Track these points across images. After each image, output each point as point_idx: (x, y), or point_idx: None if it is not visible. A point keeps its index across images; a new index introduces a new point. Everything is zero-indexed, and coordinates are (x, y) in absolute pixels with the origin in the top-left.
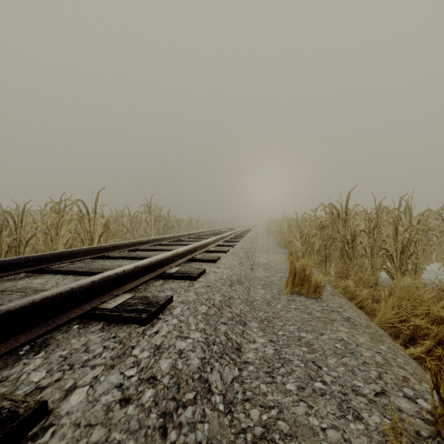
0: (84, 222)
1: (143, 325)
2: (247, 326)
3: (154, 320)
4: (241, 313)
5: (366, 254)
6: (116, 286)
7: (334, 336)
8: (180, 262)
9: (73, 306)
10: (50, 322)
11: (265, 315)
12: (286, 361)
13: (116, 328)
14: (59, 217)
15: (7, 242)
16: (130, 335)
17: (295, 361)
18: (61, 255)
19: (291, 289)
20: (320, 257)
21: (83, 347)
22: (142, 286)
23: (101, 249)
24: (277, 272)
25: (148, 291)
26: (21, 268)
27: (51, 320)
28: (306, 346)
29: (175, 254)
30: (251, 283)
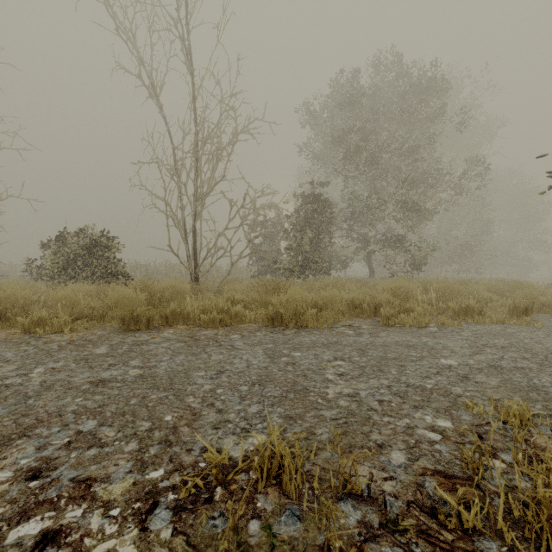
0: None
1: None
2: None
3: None
4: None
5: None
6: None
7: None
8: None
9: None
10: None
11: None
12: None
13: None
14: None
15: None
16: None
17: None
18: None
19: None
20: None
21: None
22: None
23: None
24: None
25: None
26: None
27: None
28: None
29: None
30: None
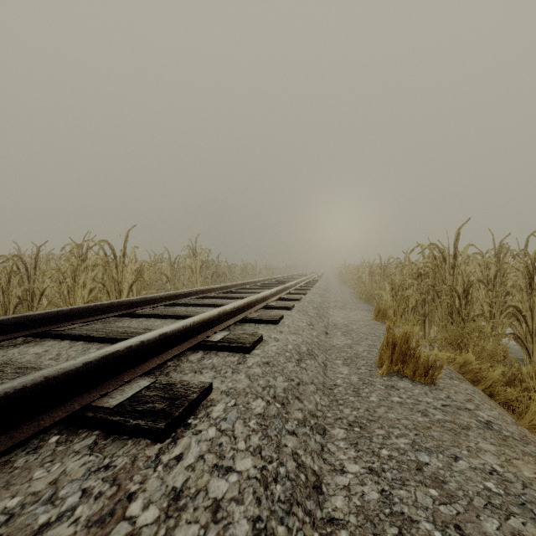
0: (111, 269)
1: (159, 440)
2: (327, 435)
3: (178, 431)
4: (317, 410)
5: (483, 313)
6: (129, 366)
7: (477, 464)
8: (228, 324)
9: (52, 404)
10: (2, 438)
11: (354, 414)
12: (406, 521)
13: (114, 446)
14: (77, 262)
15: (16, 294)
16: (132, 464)
17: (423, 524)
18: (73, 313)
19: (389, 369)
20: (417, 315)
21: (47, 490)
22: (172, 361)
23: (128, 304)
24: (362, 338)
25: (178, 371)
26: (16, 332)
27: (6, 433)
28: (435, 485)
29: (221, 313)
30: (327, 355)
